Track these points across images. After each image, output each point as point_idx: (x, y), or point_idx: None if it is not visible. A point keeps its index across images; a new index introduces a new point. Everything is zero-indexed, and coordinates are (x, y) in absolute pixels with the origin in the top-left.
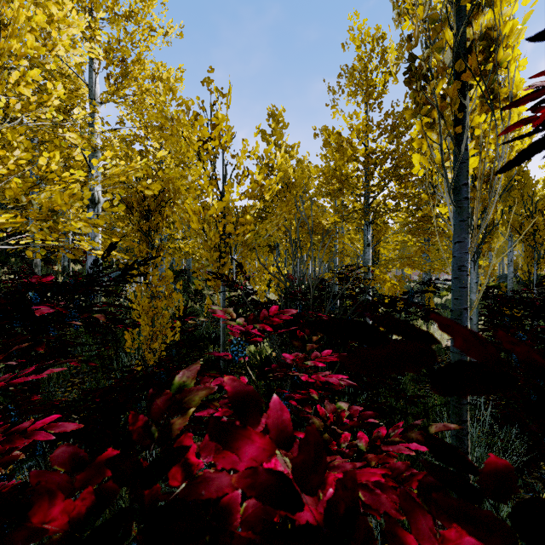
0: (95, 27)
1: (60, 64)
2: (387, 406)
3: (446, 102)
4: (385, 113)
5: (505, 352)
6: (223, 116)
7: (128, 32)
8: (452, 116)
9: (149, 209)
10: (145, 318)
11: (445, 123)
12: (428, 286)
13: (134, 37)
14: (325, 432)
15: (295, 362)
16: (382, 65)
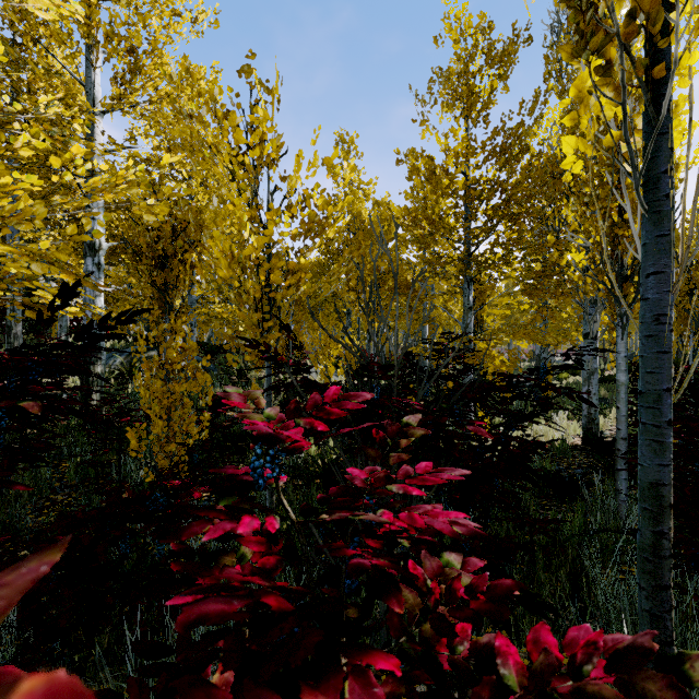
0: (92, 2)
1: (50, 60)
2: (514, 544)
3: (637, 24)
4: (492, 131)
5: (685, 458)
6: (265, 112)
7: (140, 14)
8: (648, 47)
9: (165, 254)
10: (156, 408)
11: (633, 63)
12: (566, 360)
13: (148, 18)
14: (425, 618)
15: (369, 484)
16: (489, 65)
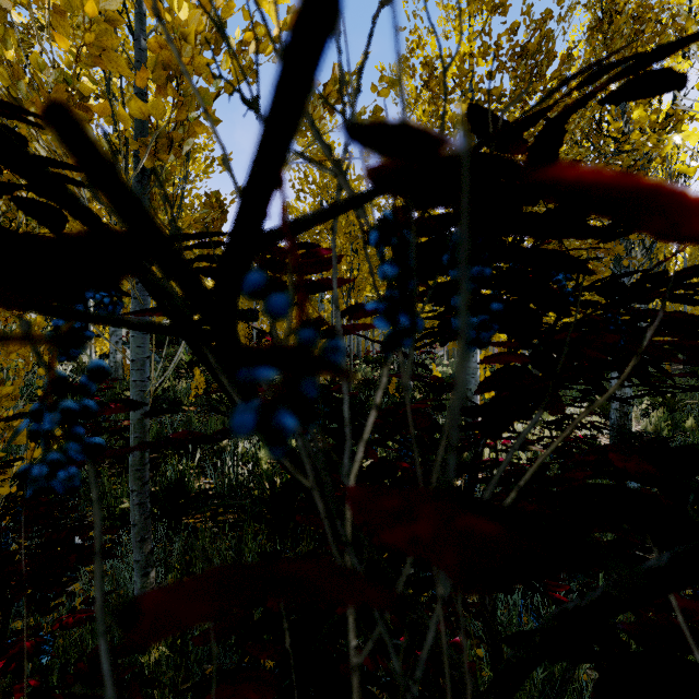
0: None
1: None
2: None
3: None
4: (508, 29)
5: None
6: None
7: None
8: None
9: None
10: None
11: None
12: None
13: None
14: None
15: None
16: None
